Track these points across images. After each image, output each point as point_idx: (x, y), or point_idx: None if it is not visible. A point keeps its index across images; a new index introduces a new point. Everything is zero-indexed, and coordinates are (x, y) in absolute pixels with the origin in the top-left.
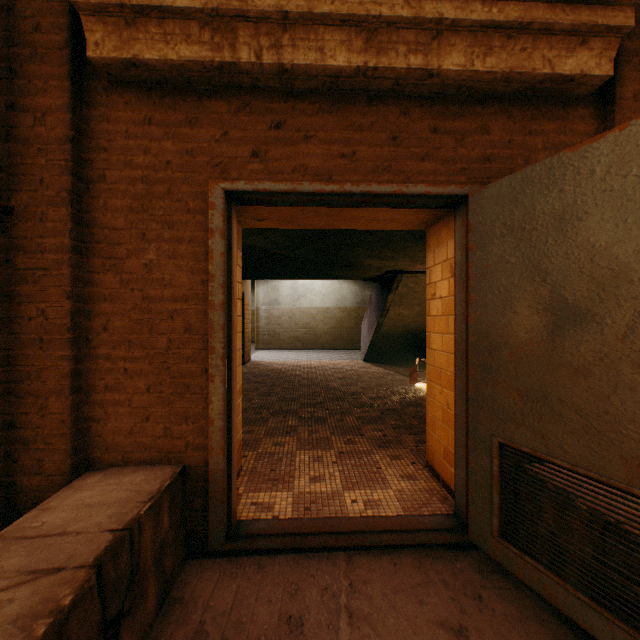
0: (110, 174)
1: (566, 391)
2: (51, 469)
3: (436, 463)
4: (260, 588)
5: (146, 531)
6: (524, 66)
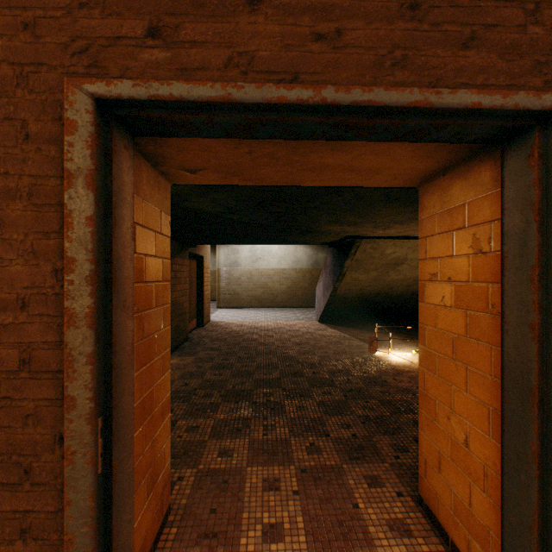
0: None
1: None
2: None
3: (439, 512)
4: None
5: None
6: None
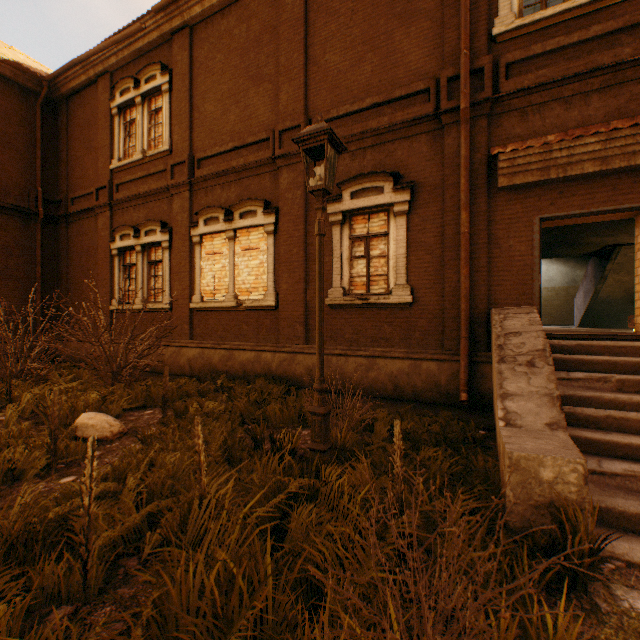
0: (496, 219)
1: None
2: (481, 308)
3: (639, 329)
4: None
5: None
6: None
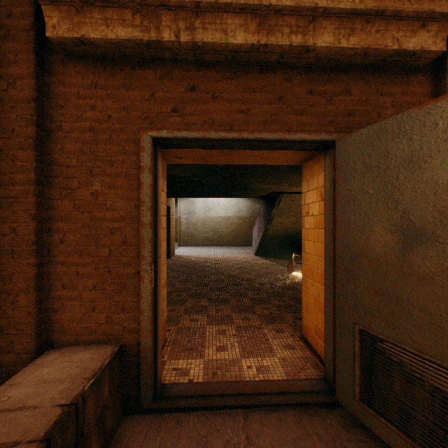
0: (65, 125)
1: (414, 294)
2: (20, 349)
3: (309, 337)
4: (178, 440)
5: (89, 402)
6: (378, 43)
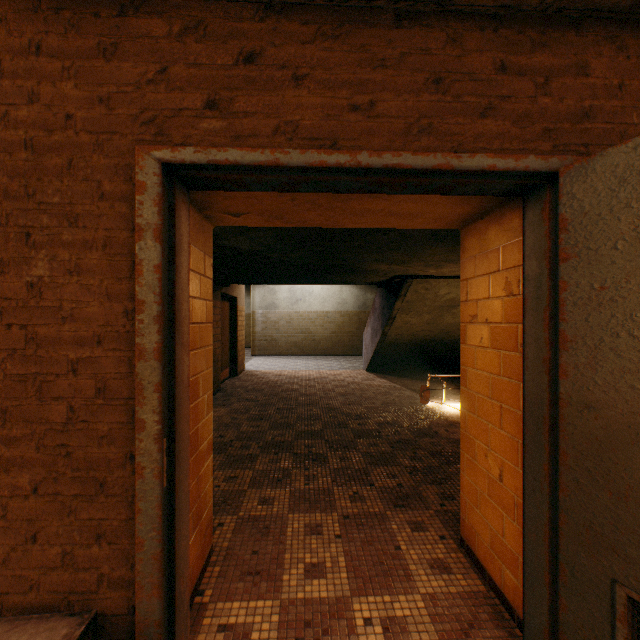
0: None
1: None
2: None
3: (478, 549)
4: None
5: None
6: None
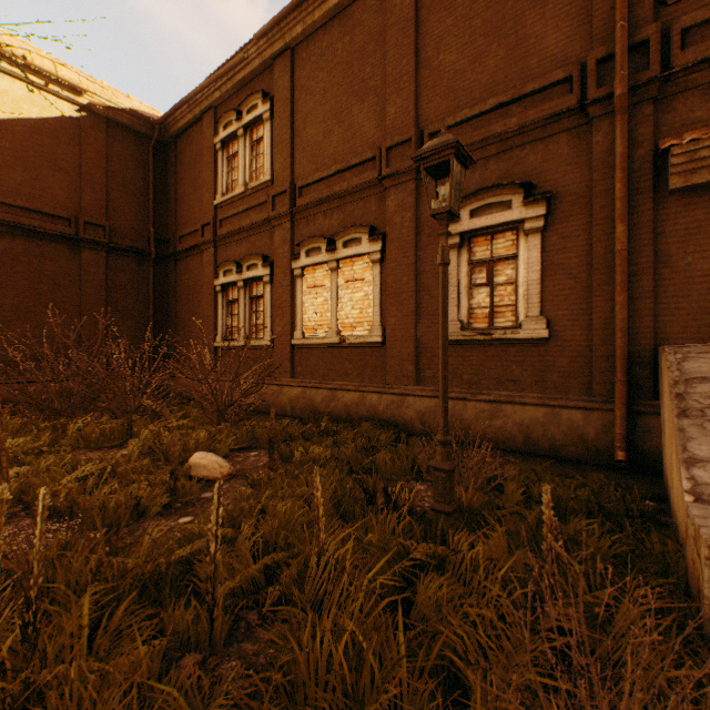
0: (666, 230)
1: None
2: (643, 344)
3: None
4: None
5: None
6: None
